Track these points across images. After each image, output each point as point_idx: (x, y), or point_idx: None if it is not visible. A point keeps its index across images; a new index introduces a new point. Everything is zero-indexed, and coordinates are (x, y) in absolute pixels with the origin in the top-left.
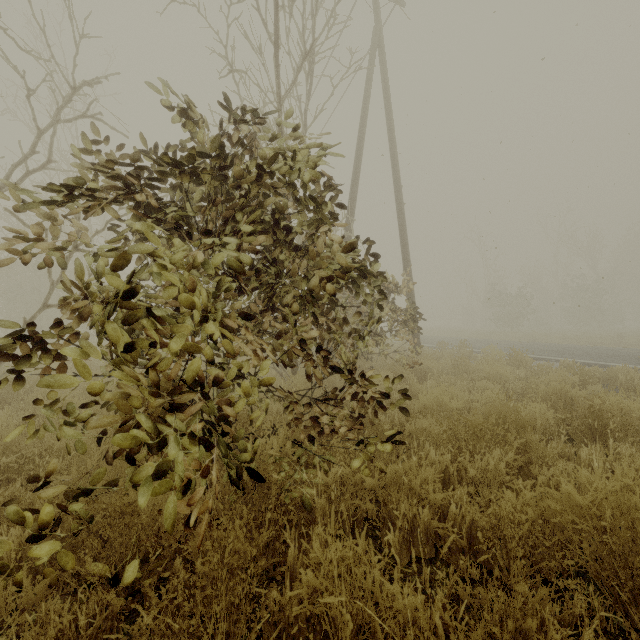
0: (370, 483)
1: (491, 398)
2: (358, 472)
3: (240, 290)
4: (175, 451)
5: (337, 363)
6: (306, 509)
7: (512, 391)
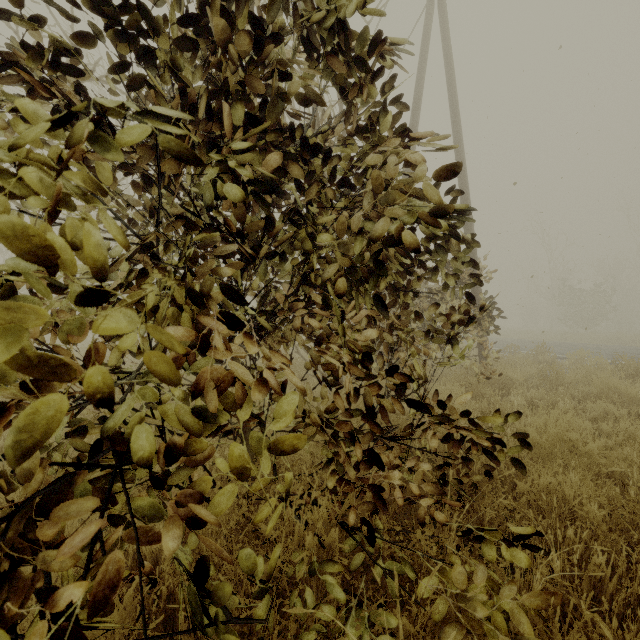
0: None
1: (631, 433)
2: None
3: (251, 262)
4: None
5: None
6: None
7: None
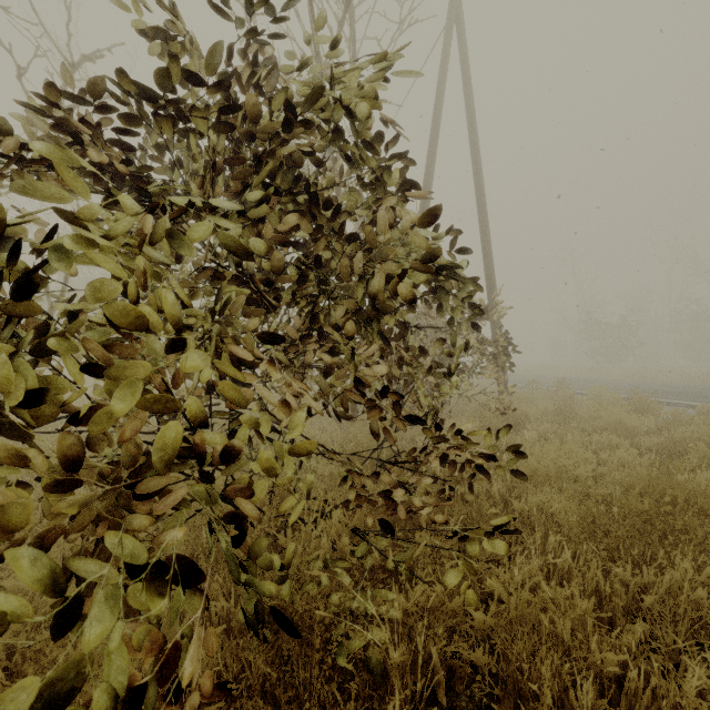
0: (481, 622)
1: (625, 460)
2: (455, 590)
3: (273, 304)
4: (92, 627)
5: (412, 410)
6: (374, 673)
7: (645, 448)
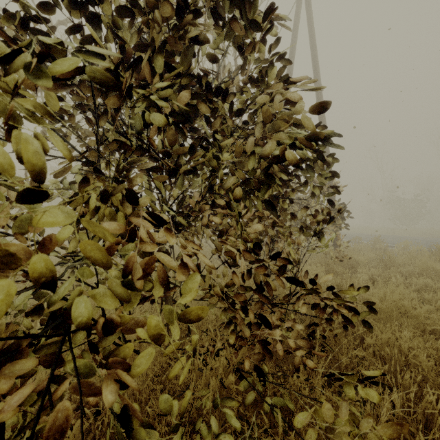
0: None
1: None
2: None
3: (170, 176)
4: None
5: None
6: None
7: None
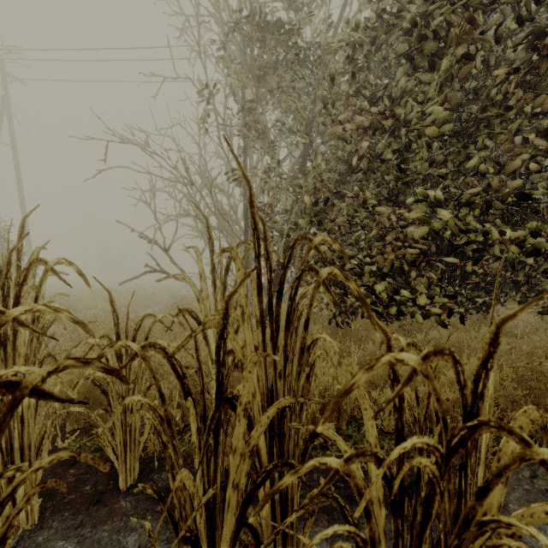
0: None
1: None
2: None
3: None
4: None
5: None
6: None
7: None
